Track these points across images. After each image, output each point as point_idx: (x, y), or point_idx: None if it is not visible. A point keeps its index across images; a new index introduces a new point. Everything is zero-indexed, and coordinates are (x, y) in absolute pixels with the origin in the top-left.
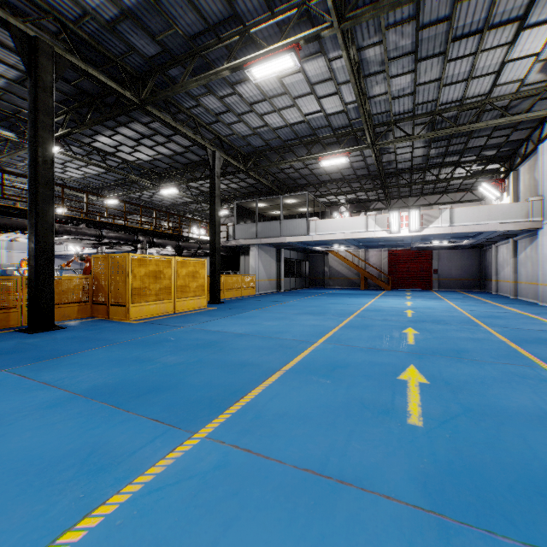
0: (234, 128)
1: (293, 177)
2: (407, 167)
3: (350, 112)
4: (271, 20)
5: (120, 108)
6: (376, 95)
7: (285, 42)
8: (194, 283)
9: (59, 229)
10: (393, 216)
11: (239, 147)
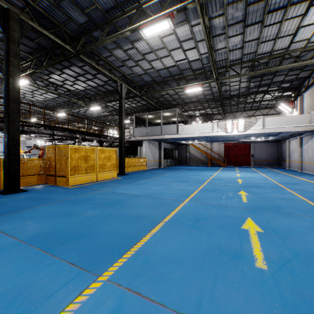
0: (133, 70)
1: (168, 100)
2: (236, 94)
3: (203, 59)
4: None
5: (63, 56)
6: (219, 49)
7: (165, 12)
8: (109, 163)
9: (27, 130)
10: (228, 123)
11: (136, 81)
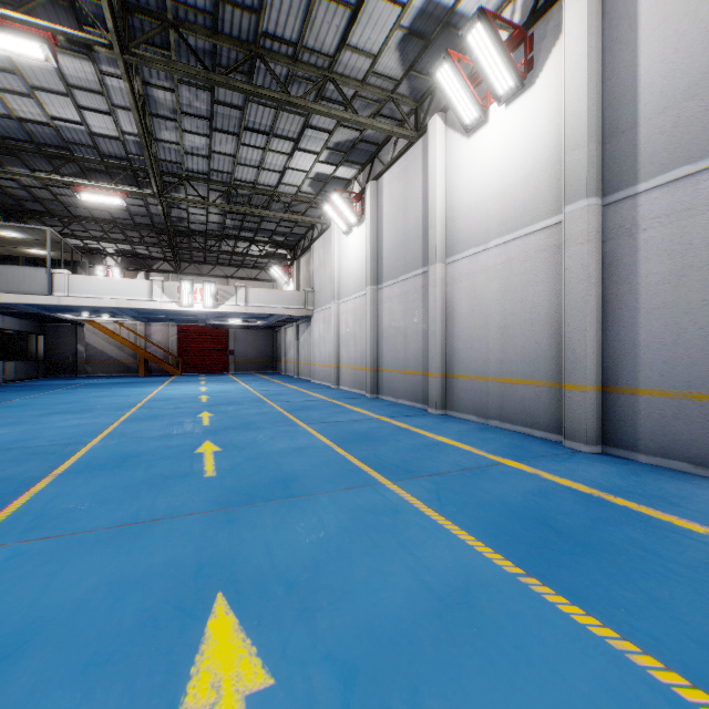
0: None
1: (17, 195)
2: (201, 230)
3: (130, 144)
4: None
5: None
6: (166, 140)
7: (31, 20)
8: None
9: None
10: (186, 287)
11: None
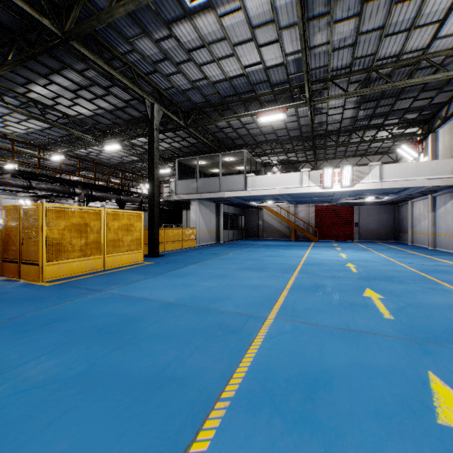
0: (173, 81)
1: (231, 137)
2: (335, 129)
3: (289, 65)
4: None
5: (42, 44)
6: (317, 45)
7: None
8: (128, 236)
9: None
10: (327, 172)
11: (179, 103)
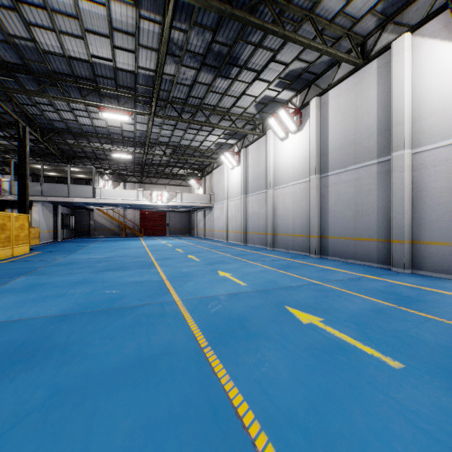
0: (46, 113)
1: (75, 150)
2: (157, 163)
3: (137, 133)
4: (116, 92)
5: None
6: (153, 132)
7: (125, 108)
8: (23, 233)
9: None
10: (154, 193)
11: (40, 123)
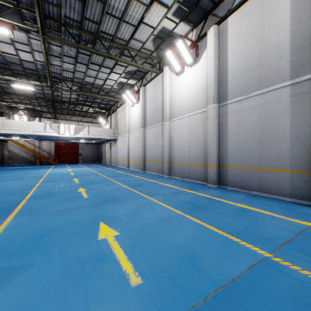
0: None
1: None
2: (67, 101)
3: (38, 65)
4: None
5: None
6: (55, 64)
7: (4, 19)
8: None
9: None
10: (61, 126)
11: None
